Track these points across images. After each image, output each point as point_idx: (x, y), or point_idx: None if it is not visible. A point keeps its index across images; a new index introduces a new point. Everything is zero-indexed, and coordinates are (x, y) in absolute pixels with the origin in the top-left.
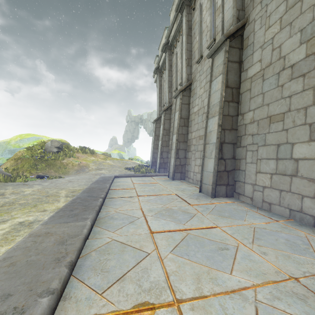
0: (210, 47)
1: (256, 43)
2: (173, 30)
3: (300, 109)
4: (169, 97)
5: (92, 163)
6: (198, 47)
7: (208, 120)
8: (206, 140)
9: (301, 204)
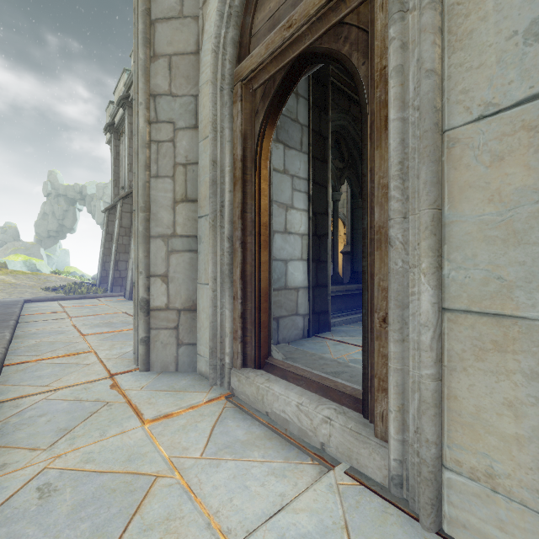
0: None
1: None
2: None
3: None
4: (129, 178)
5: None
6: None
7: None
8: None
9: None
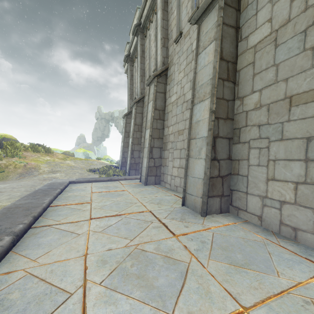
0: None
1: None
2: (145, 8)
3: None
4: (141, 87)
5: (45, 164)
6: (176, 24)
7: (194, 107)
8: (192, 134)
9: None
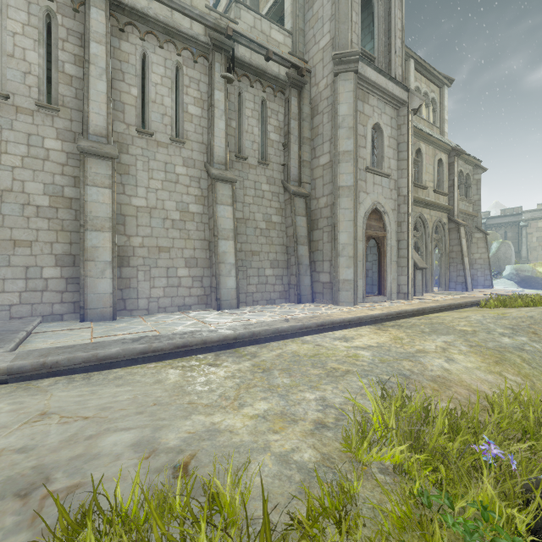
0: (176, 143)
1: (238, 196)
2: None
3: (266, 252)
4: None
5: None
6: (139, 110)
7: (219, 240)
8: (220, 259)
9: (270, 296)
